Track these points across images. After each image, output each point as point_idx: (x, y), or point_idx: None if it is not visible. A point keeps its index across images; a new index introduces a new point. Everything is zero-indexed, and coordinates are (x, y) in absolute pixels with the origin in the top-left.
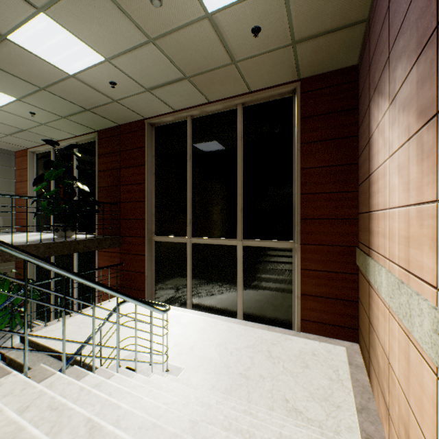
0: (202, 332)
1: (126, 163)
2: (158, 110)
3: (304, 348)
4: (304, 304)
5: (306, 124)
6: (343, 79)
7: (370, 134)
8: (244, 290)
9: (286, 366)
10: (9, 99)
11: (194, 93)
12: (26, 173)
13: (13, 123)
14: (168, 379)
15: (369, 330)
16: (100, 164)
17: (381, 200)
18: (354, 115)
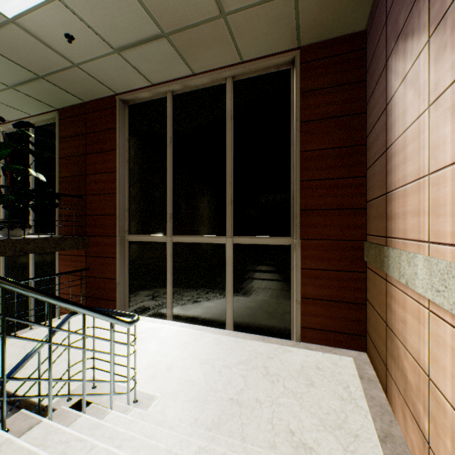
0: (183, 347)
1: (93, 148)
2: (132, 82)
3: (306, 361)
4: (304, 310)
5: (307, 99)
6: (349, 48)
7: (388, 98)
8: (235, 296)
9: (287, 385)
10: None
11: (175, 60)
12: None
13: None
14: (131, 418)
15: (386, 336)
16: (61, 149)
17: (412, 169)
18: (361, 89)
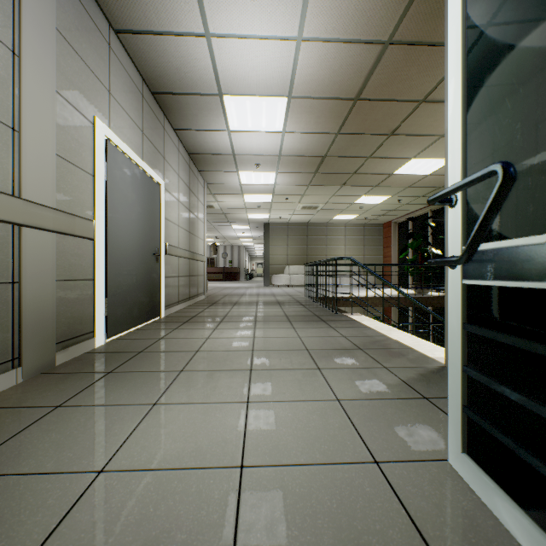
0: None
1: None
2: None
3: None
4: None
5: None
6: None
7: None
8: None
9: None
10: (386, 198)
11: None
12: (390, 240)
13: (385, 208)
14: None
15: None
16: None
17: None
18: None
